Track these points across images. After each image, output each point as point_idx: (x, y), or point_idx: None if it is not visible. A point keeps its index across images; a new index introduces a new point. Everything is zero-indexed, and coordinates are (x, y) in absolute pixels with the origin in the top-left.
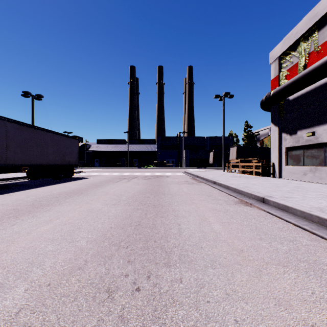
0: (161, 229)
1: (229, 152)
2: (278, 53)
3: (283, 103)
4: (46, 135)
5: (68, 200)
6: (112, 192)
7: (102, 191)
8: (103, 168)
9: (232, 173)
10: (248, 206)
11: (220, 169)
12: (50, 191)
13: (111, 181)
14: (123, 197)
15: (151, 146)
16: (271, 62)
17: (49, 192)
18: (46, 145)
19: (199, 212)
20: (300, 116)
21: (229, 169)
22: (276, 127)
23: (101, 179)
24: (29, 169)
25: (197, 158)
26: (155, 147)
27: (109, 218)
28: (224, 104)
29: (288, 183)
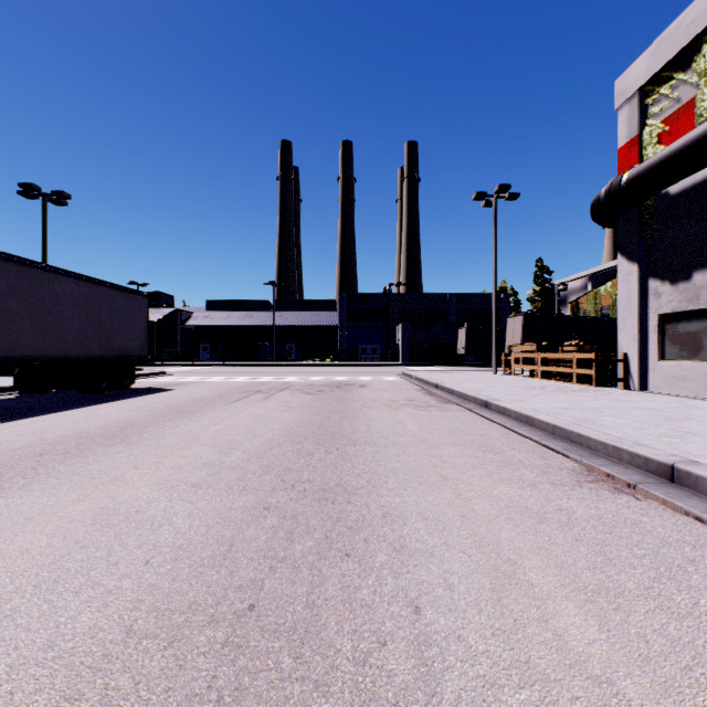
0: (342, 644)
1: (502, 327)
2: (639, 80)
3: (653, 204)
4: (59, 282)
5: (67, 465)
6: (209, 436)
7: (186, 431)
8: (217, 365)
9: (519, 379)
10: (625, 495)
11: (484, 368)
12: (42, 431)
13: (221, 399)
14: (236, 454)
15: (326, 316)
16: (619, 104)
17: (36, 435)
18: (57, 309)
19: (475, 528)
20: (701, 235)
21: (509, 369)
22: (633, 266)
23: (201, 392)
24: (19, 368)
25: (429, 342)
26: (335, 318)
27: (149, 562)
28: (495, 214)
29: (688, 408)
